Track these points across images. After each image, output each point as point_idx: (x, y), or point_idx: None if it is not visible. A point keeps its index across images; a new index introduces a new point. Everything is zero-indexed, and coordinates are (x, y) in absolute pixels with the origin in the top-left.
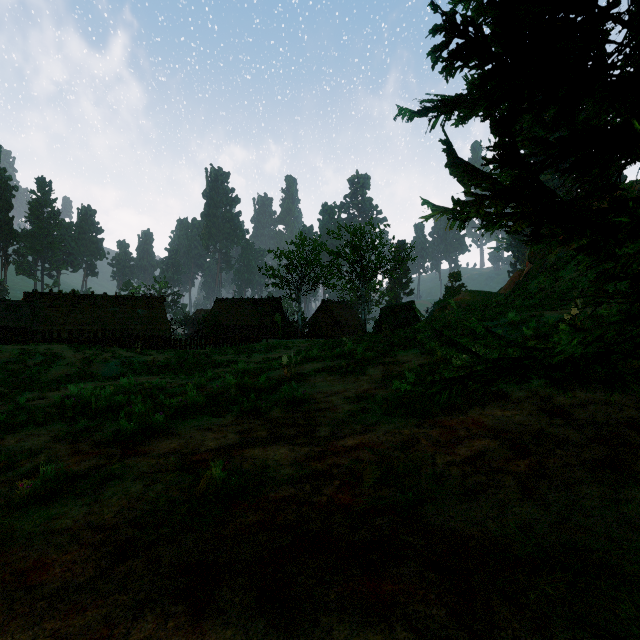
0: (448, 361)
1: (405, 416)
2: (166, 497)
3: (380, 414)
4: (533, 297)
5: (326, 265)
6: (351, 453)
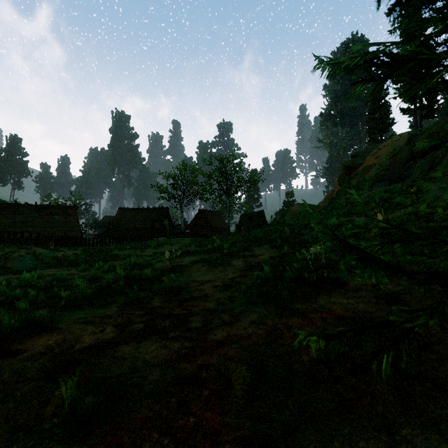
0: (292, 254)
1: (266, 305)
2: (5, 428)
3: (244, 302)
4: (344, 208)
5: (201, 184)
6: (220, 349)
